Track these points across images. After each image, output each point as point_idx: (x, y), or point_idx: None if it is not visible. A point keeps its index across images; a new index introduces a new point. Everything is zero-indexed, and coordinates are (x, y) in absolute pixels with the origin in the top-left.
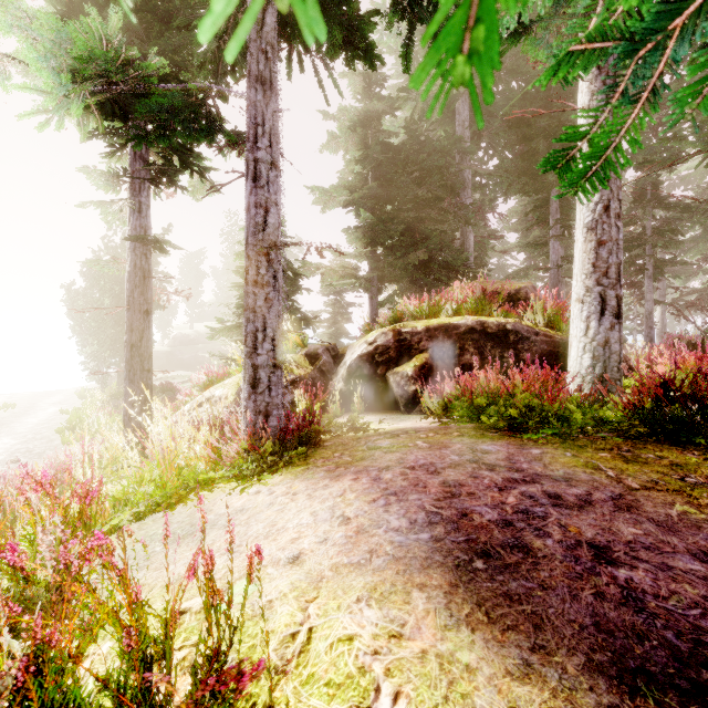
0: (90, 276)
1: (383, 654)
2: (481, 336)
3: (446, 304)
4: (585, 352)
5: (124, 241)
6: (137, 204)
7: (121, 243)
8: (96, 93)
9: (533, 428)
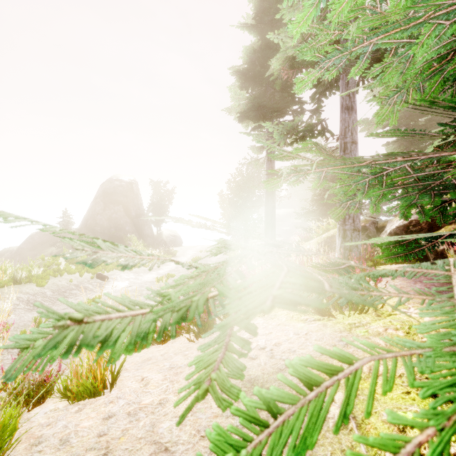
0: (233, 189)
1: (411, 303)
2: None
3: None
4: None
5: (247, 170)
6: (269, 157)
7: (245, 171)
8: (254, 113)
9: None
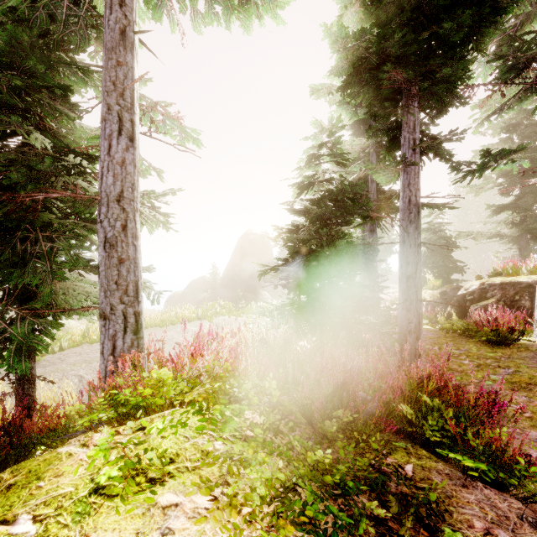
0: None
1: None
2: (535, 290)
3: (521, 268)
4: (536, 308)
5: None
6: (363, 231)
7: None
8: None
9: (471, 335)
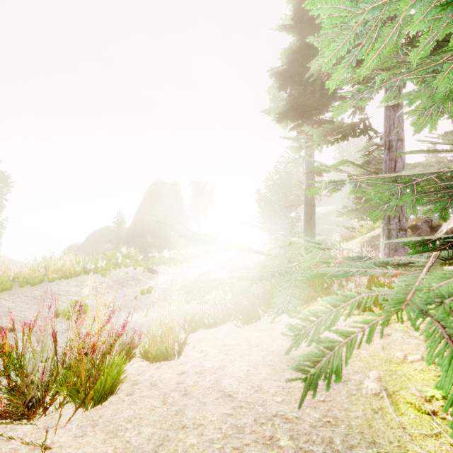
0: (270, 188)
1: None
2: None
3: None
4: None
5: (285, 168)
6: (309, 156)
7: (283, 170)
8: (293, 112)
9: None
